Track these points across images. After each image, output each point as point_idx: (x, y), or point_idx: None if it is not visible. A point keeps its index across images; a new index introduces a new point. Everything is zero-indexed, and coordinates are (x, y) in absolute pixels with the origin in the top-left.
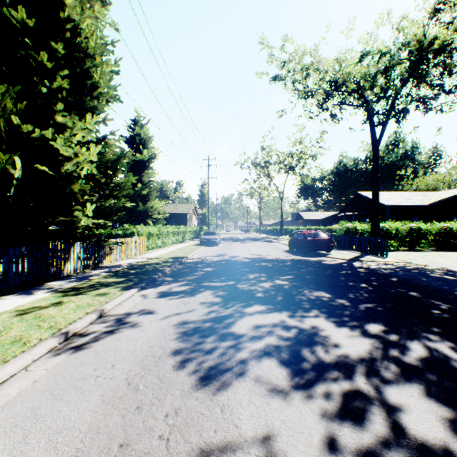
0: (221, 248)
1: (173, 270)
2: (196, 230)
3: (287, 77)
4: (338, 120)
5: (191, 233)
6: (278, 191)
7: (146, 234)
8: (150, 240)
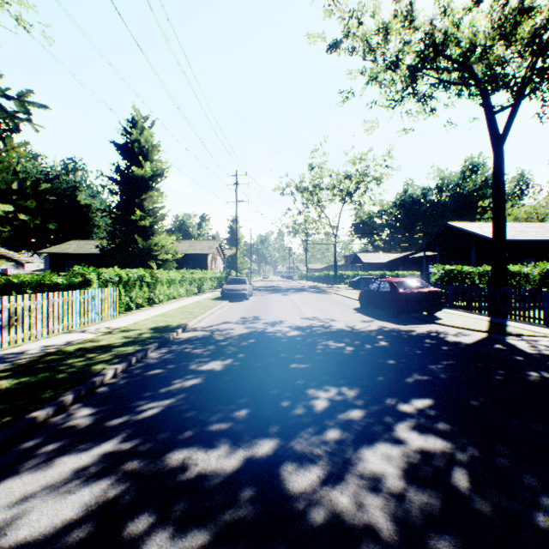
0: (252, 304)
1: (131, 369)
2: (221, 277)
3: (356, 37)
4: (430, 109)
5: (214, 281)
6: (330, 225)
7: (124, 283)
8: (133, 294)
